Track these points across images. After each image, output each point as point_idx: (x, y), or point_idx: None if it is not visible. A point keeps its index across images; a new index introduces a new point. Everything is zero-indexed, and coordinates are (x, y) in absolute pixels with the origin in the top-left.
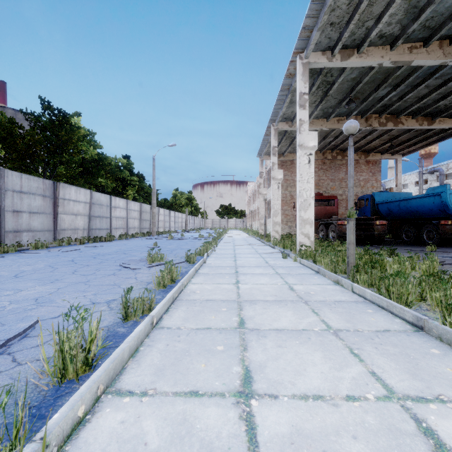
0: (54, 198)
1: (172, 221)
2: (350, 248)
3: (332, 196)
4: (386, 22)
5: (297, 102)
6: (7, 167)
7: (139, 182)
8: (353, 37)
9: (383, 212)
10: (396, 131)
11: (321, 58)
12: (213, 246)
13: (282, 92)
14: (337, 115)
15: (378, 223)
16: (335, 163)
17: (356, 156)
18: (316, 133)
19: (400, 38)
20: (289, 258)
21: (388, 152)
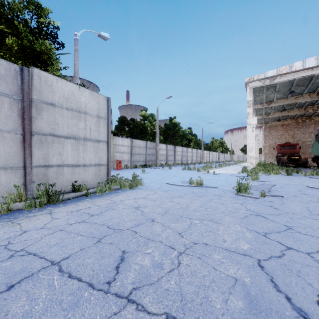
0: (174, 151)
1: (210, 157)
2: None
3: (295, 144)
4: (278, 96)
5: None
6: (162, 142)
7: (194, 138)
8: (269, 100)
9: None
10: None
11: (259, 106)
12: (225, 166)
13: None
14: (286, 109)
15: (303, 158)
16: (306, 123)
17: None
18: (258, 130)
19: (287, 98)
20: None
21: None
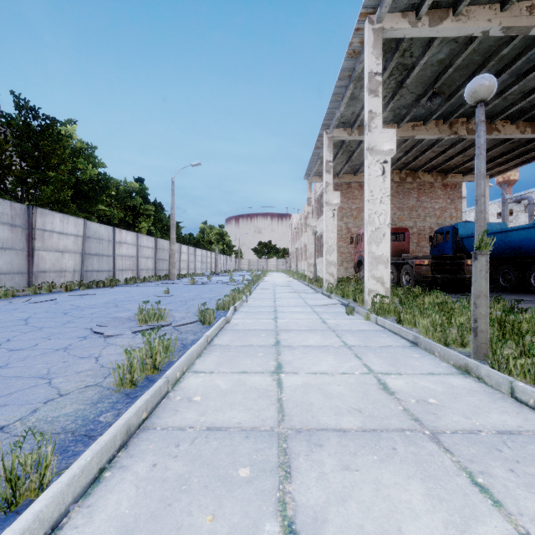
0: (29, 229)
1: (198, 261)
2: (481, 304)
3: (401, 228)
4: None
5: (366, 87)
6: None
7: (156, 212)
8: None
9: (469, 248)
10: (486, 143)
11: (401, 22)
12: (245, 295)
13: (340, 81)
14: (411, 119)
15: (469, 263)
16: (404, 187)
17: (430, 178)
18: (394, 131)
19: None
20: (357, 314)
21: (472, 172)
